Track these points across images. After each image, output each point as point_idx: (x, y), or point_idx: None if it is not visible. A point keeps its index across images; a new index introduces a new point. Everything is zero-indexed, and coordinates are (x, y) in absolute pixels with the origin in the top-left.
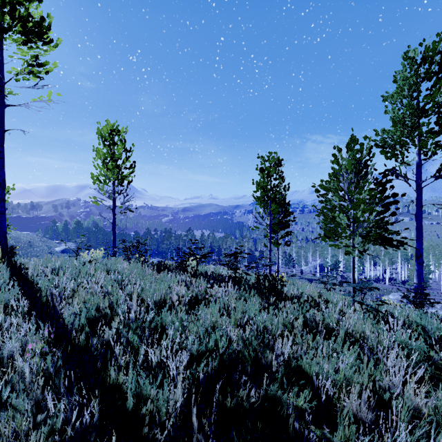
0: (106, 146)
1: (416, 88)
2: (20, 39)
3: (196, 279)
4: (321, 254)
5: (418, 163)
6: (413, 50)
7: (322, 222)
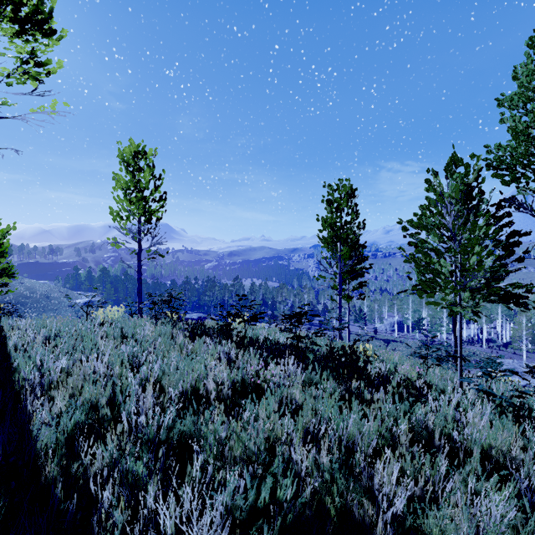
0: (129, 172)
1: None
2: (13, 30)
3: (244, 349)
4: (400, 309)
5: None
6: None
7: (418, 270)
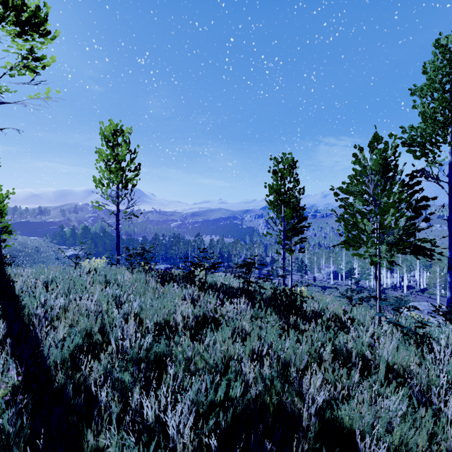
0: (109, 147)
1: (449, 79)
2: (15, 31)
3: (204, 292)
4: (335, 261)
5: (451, 163)
6: (445, 38)
7: (345, 228)
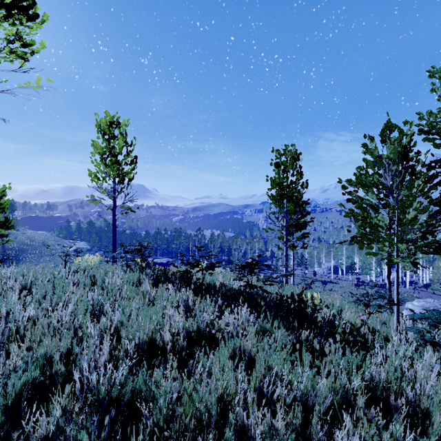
0: (104, 140)
1: None
2: (1, 15)
3: (201, 296)
4: (335, 255)
5: None
6: None
7: (359, 224)
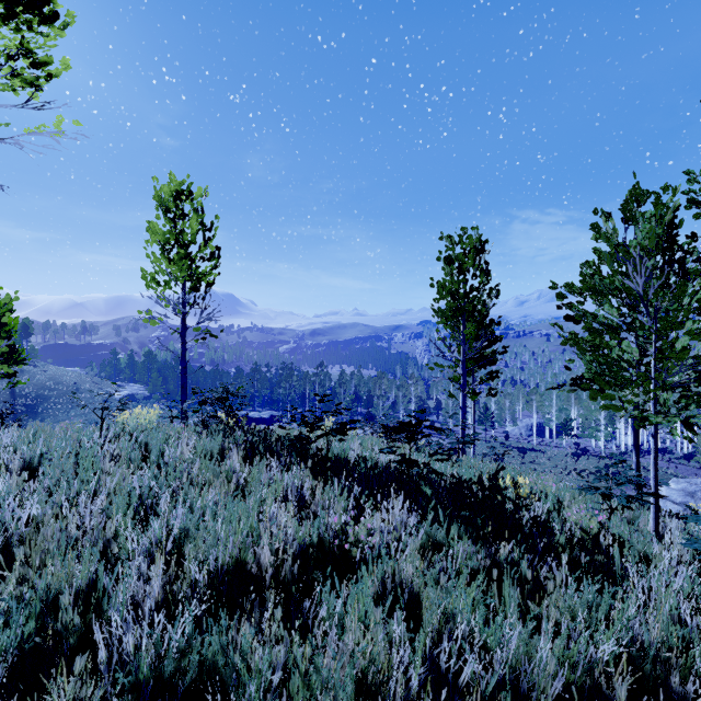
0: (167, 220)
1: None
2: None
3: (325, 478)
4: (540, 407)
5: None
6: None
7: (591, 359)
